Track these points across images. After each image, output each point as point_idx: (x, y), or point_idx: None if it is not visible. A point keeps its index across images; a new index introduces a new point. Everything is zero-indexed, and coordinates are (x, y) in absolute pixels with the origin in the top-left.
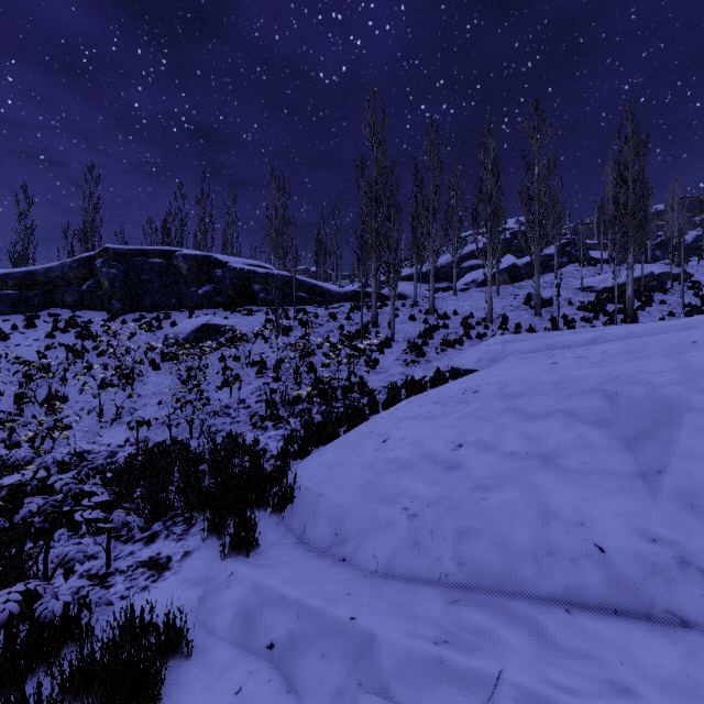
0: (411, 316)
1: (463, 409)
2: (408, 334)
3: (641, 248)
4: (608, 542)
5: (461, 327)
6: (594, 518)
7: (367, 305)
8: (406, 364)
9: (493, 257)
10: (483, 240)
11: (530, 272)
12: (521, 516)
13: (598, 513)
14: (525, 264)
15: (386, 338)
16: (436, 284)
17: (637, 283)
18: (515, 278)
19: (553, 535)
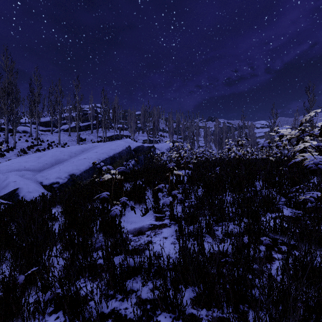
0: (27, 140)
1: (19, 159)
2: (23, 147)
3: (106, 127)
4: (26, 166)
5: (48, 145)
6: (26, 165)
7: (4, 134)
8: (18, 156)
9: (60, 123)
10: (74, 112)
11: (85, 129)
12: (17, 166)
13: (27, 164)
14: (83, 126)
15: (11, 147)
16: (48, 128)
17: (113, 136)
18: (79, 130)
19: (20, 167)
